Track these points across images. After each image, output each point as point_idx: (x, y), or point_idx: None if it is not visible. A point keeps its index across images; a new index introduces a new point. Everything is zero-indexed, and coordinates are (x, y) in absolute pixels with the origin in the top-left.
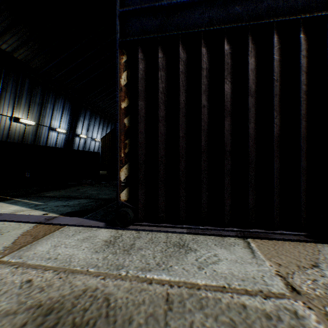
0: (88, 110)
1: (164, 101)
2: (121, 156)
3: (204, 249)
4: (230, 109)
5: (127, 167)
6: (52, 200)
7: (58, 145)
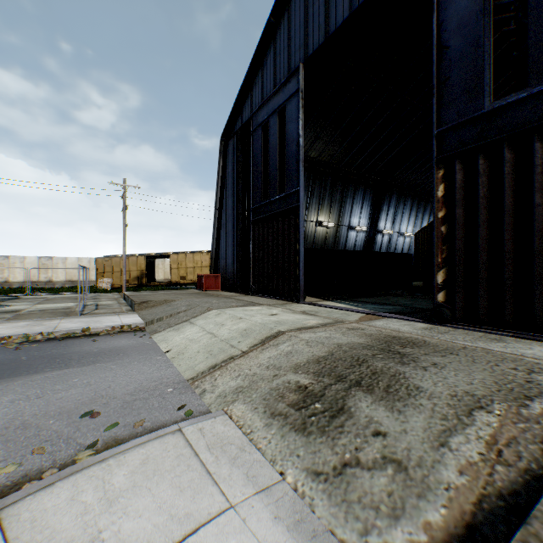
0: (394, 193)
1: (484, 205)
2: (437, 261)
3: (519, 344)
4: None
5: (443, 271)
6: (367, 304)
7: (357, 247)
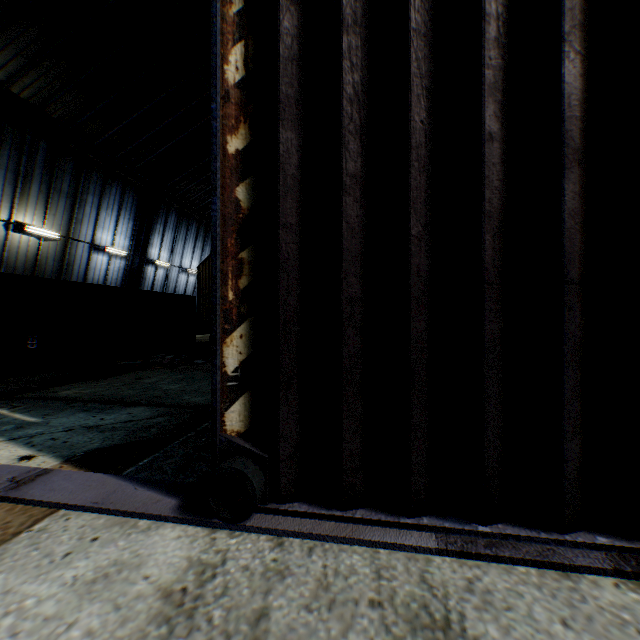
0: (174, 210)
1: (358, 127)
2: (226, 298)
3: None
4: (580, 146)
5: (245, 332)
6: (67, 408)
7: (111, 281)
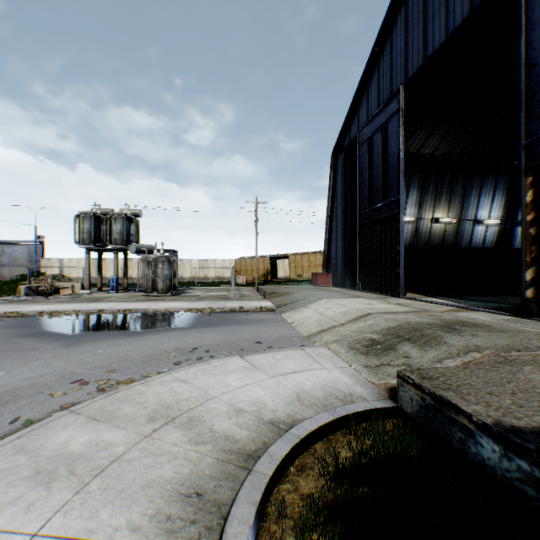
0: None
1: None
2: (525, 260)
3: None
4: None
5: (531, 269)
6: (471, 301)
7: (486, 242)
